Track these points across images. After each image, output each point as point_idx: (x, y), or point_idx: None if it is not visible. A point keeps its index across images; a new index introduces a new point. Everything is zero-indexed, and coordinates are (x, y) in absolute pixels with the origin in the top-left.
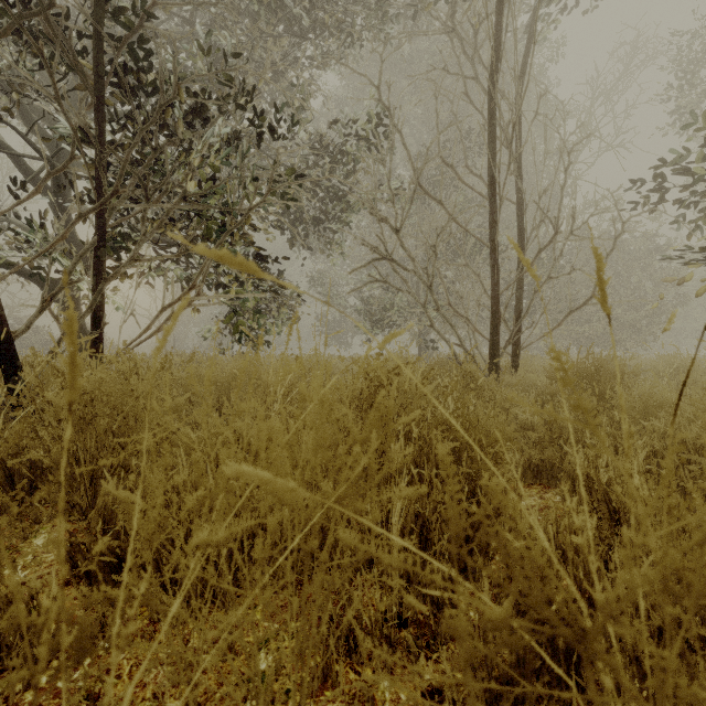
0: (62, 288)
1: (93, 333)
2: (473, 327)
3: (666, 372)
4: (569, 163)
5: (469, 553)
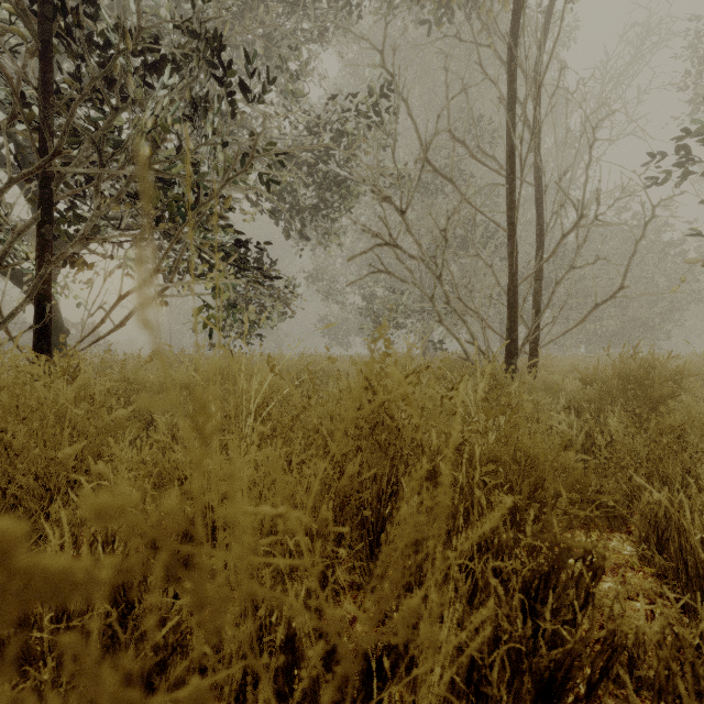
0: None
1: (33, 327)
2: (486, 323)
3: None
4: (594, 140)
5: None
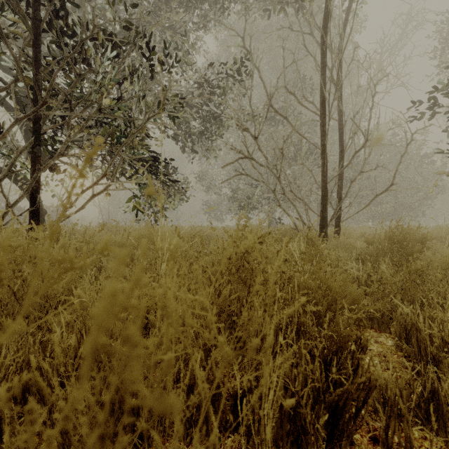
0: (6, 175)
1: (29, 209)
2: (308, 206)
3: (448, 238)
4: (375, 92)
5: (336, 421)
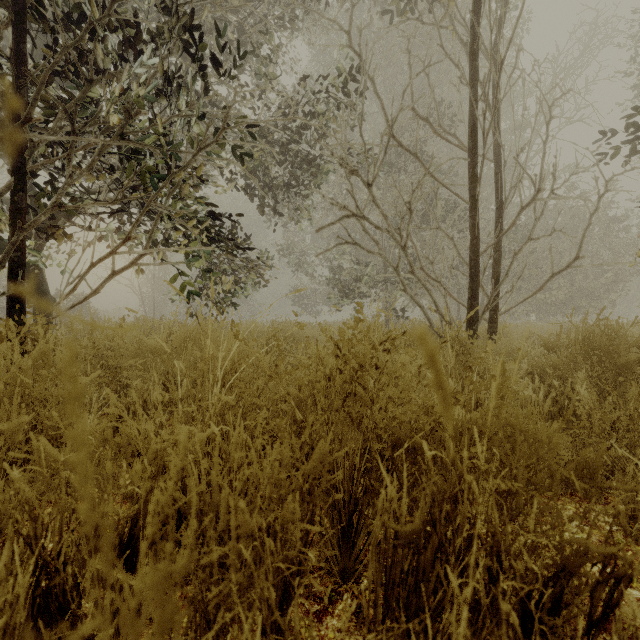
0: None
1: (5, 294)
2: (447, 291)
3: None
4: (551, 118)
5: None
